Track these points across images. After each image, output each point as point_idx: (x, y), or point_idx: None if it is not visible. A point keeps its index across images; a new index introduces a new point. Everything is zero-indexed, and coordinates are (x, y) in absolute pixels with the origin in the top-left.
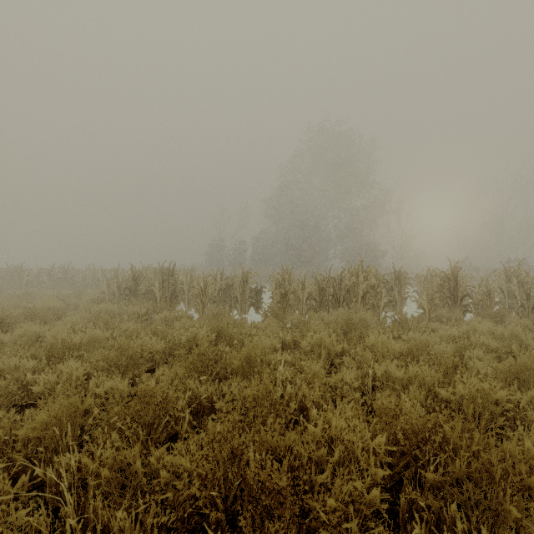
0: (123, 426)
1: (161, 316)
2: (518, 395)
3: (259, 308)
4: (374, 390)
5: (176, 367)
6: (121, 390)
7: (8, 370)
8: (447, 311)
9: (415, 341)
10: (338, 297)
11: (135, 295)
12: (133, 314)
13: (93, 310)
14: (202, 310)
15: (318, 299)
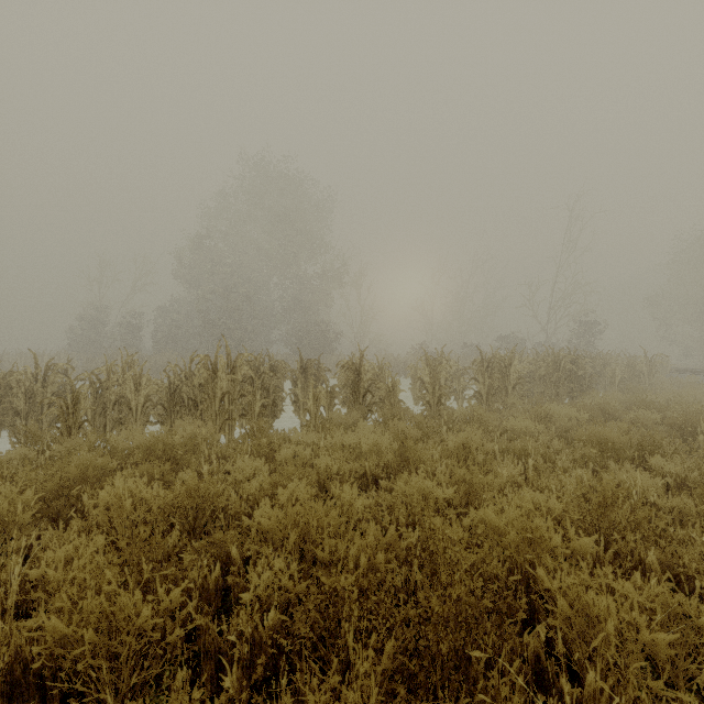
0: None
1: None
2: (255, 580)
3: None
4: (28, 611)
5: None
6: None
7: None
8: (347, 413)
9: (185, 485)
10: (199, 401)
11: None
12: None
13: None
14: None
15: (168, 406)
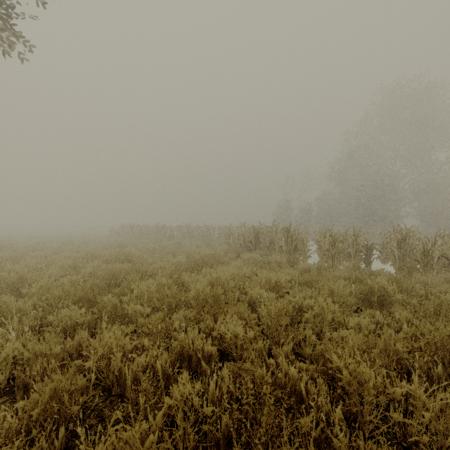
0: (437, 360)
1: (303, 266)
2: None
3: (370, 263)
4: None
5: (405, 313)
6: (366, 326)
7: (257, 298)
8: None
9: None
10: None
11: (256, 247)
12: (281, 263)
13: (244, 258)
14: (331, 263)
15: None
